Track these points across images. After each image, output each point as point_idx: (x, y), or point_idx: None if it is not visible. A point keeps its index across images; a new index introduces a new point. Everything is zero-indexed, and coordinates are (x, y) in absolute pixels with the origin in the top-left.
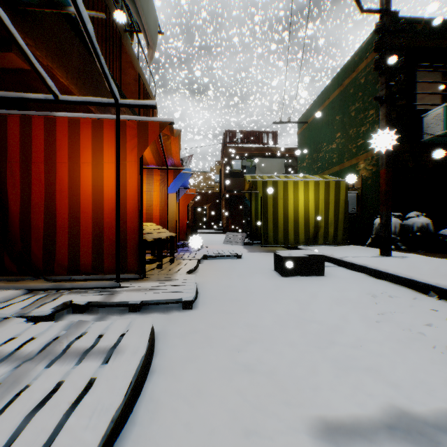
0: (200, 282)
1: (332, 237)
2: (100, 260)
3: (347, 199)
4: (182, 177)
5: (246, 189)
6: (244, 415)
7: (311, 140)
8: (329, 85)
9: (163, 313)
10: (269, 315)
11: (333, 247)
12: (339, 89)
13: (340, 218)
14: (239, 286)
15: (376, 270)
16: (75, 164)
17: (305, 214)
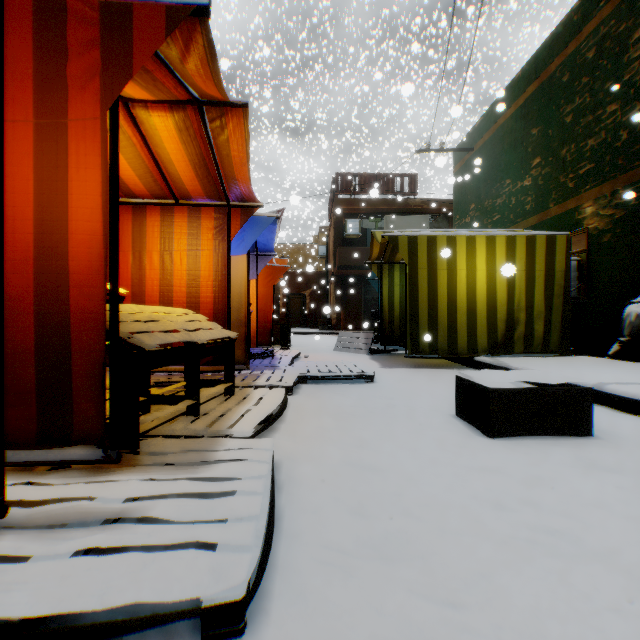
0: (286, 456)
1: (540, 341)
2: None
3: (568, 269)
4: (258, 224)
5: (373, 257)
6: None
7: (481, 177)
8: (516, 79)
9: None
10: None
11: (545, 360)
12: (538, 80)
13: (554, 306)
14: (392, 472)
15: None
16: None
17: (488, 298)
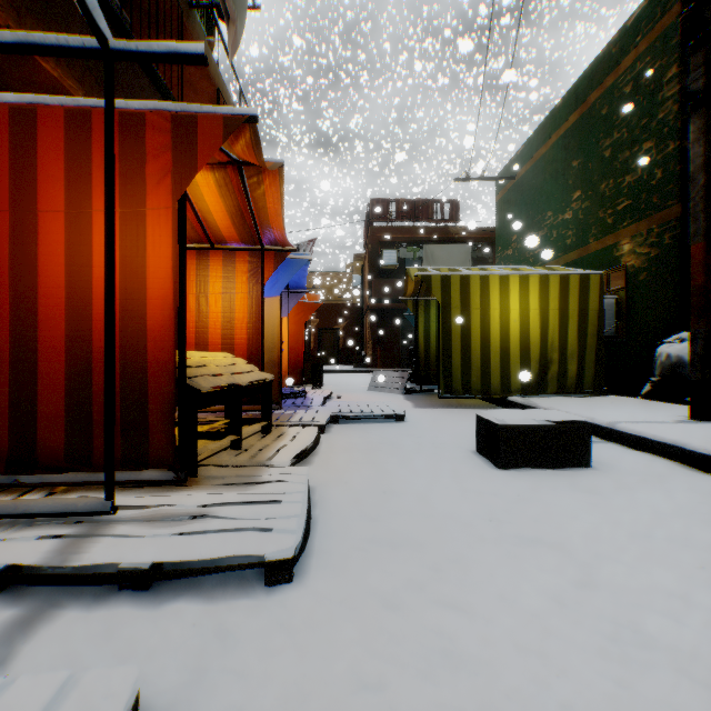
0: (319, 483)
1: (574, 381)
2: (85, 437)
3: (602, 309)
4: (291, 266)
5: (408, 294)
6: None
7: (523, 208)
8: (557, 107)
9: (212, 595)
10: (508, 615)
11: (577, 400)
12: (579, 111)
13: (588, 345)
14: (409, 494)
15: (710, 457)
16: (26, 214)
17: (522, 338)
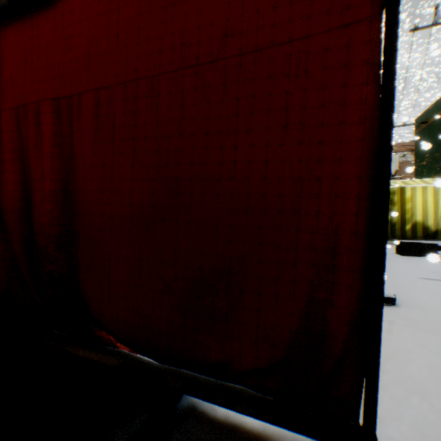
0: None
1: None
2: None
3: None
4: None
5: None
6: (395, 276)
7: (431, 139)
8: None
9: None
10: (397, 264)
11: None
12: None
13: None
14: None
15: None
16: None
17: (422, 214)
